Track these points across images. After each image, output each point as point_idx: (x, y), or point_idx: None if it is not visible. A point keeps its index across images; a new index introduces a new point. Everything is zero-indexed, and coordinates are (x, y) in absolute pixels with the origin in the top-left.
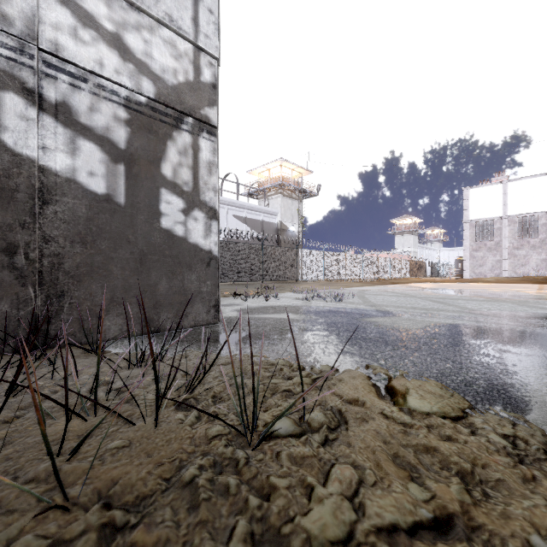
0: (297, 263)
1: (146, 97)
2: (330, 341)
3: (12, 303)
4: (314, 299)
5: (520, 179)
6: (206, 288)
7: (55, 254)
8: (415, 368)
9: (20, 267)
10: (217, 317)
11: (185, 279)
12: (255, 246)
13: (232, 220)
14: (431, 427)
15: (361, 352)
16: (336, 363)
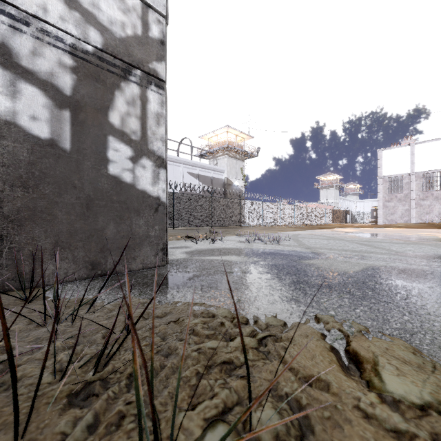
0: (240, 212)
1: (93, 46)
2: (273, 285)
3: None
4: (255, 242)
5: (425, 142)
6: (154, 232)
7: None
8: (371, 322)
9: None
10: (165, 260)
11: (133, 224)
12: (206, 197)
13: (186, 176)
14: (438, 440)
15: (306, 299)
16: (282, 314)
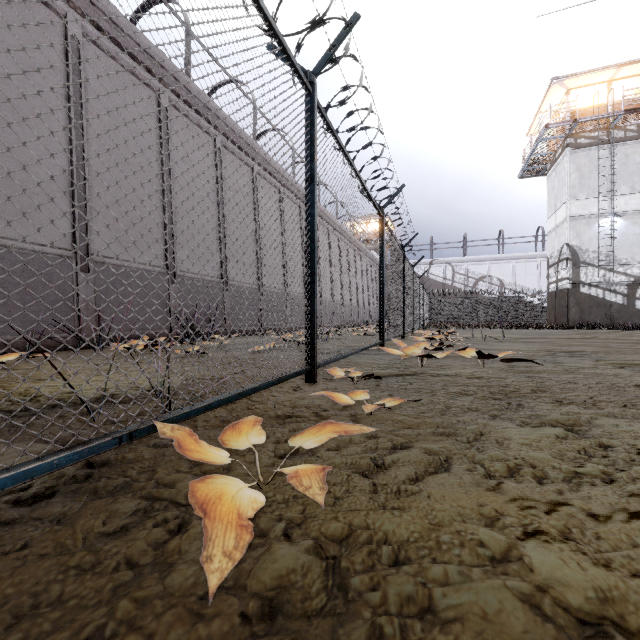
0: None
1: (631, 281)
2: None
3: (606, 323)
4: None
5: None
6: None
7: (612, 315)
8: None
9: (607, 317)
10: None
11: None
12: None
13: None
14: None
15: None
16: None
